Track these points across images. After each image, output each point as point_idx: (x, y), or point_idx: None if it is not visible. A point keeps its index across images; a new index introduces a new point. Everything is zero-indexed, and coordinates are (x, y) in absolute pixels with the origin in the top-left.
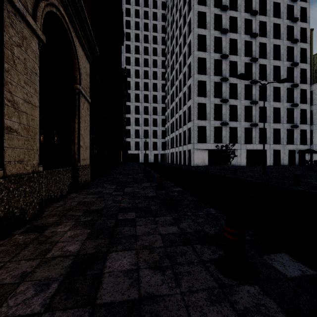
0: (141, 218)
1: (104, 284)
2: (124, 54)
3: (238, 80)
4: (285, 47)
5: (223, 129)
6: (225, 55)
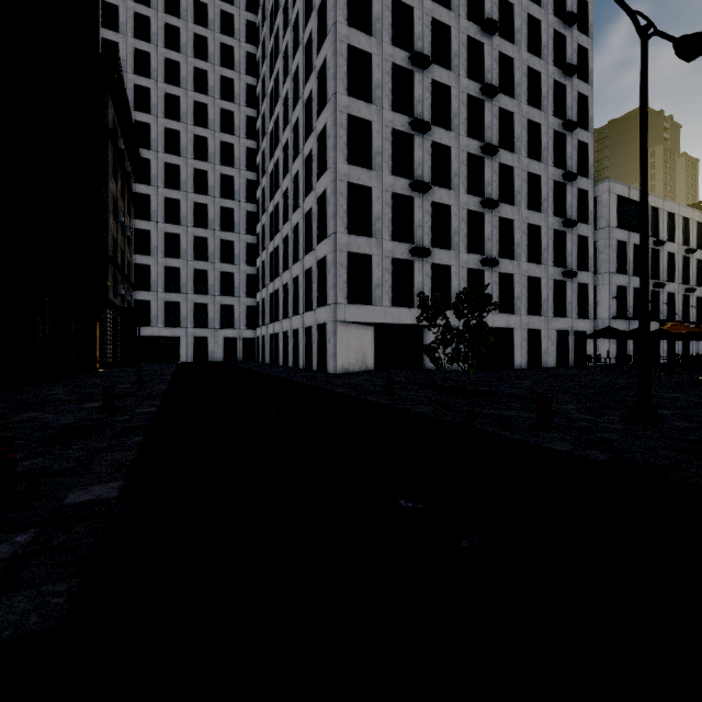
0: None
1: None
2: (128, 39)
3: (454, 138)
4: (550, 80)
5: (415, 266)
6: (422, 55)
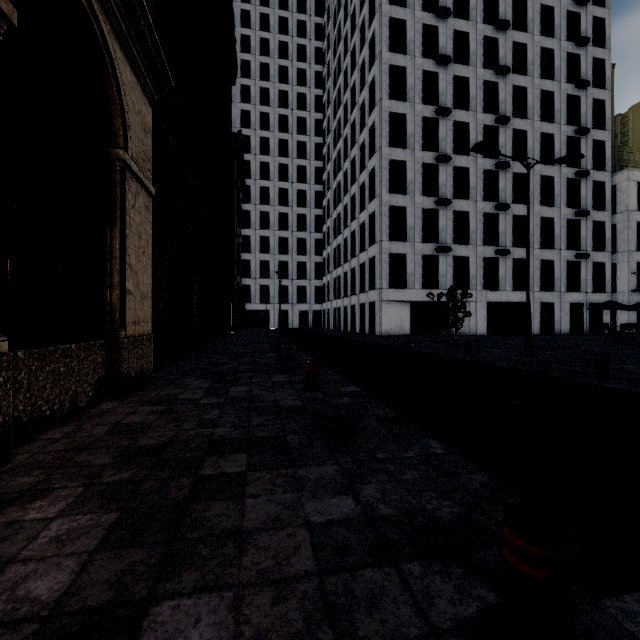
0: (262, 471)
1: None
2: (237, 104)
3: (472, 161)
4: (563, 96)
5: (440, 259)
6: (444, 108)
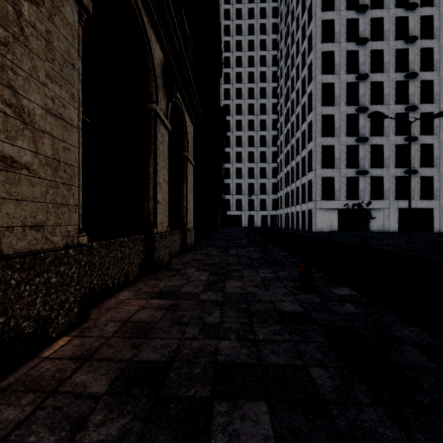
0: (246, 269)
1: (227, 288)
2: (221, 85)
3: (385, 108)
4: None
5: (360, 179)
6: (362, 75)
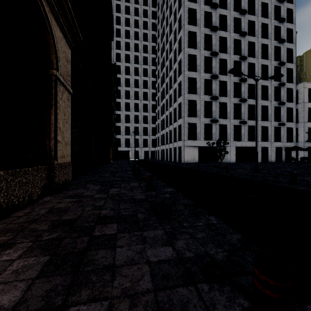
0: (125, 233)
1: None
2: (114, 50)
3: (228, 78)
4: (272, 46)
5: (213, 126)
6: (215, 52)
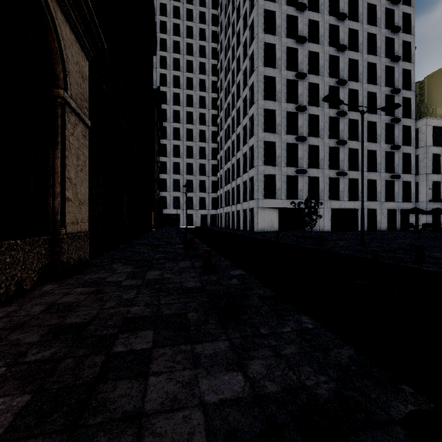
0: (165, 347)
1: None
2: (157, 69)
3: (321, 110)
4: (382, 66)
5: (299, 179)
6: (302, 73)
